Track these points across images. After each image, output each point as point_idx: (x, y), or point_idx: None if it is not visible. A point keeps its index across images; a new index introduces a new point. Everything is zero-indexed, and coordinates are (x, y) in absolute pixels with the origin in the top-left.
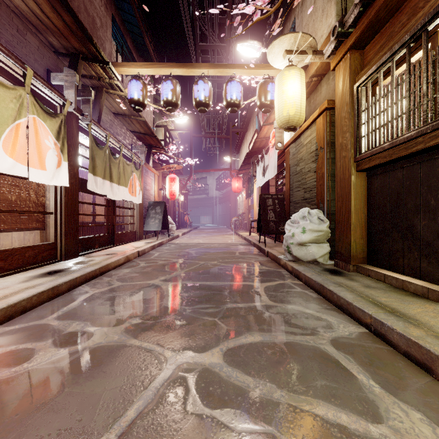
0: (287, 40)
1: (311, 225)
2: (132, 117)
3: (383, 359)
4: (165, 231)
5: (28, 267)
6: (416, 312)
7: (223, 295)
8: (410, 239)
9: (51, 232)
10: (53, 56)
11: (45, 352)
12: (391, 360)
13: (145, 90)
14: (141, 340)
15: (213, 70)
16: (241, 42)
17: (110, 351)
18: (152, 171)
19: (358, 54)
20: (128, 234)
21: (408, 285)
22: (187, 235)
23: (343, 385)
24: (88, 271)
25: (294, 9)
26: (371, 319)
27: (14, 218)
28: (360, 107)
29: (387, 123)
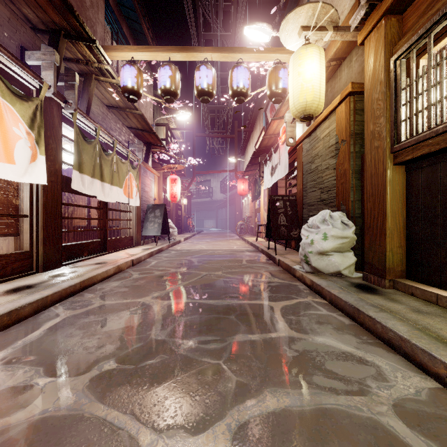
0: (304, 12)
1: (333, 230)
2: (127, 110)
3: None
4: (166, 236)
5: None
6: None
7: (230, 321)
8: None
9: (25, 239)
10: (29, 32)
11: None
12: None
13: (140, 77)
14: (108, 405)
15: (217, 54)
16: (249, 24)
17: (54, 430)
18: (152, 172)
19: (395, 20)
20: (124, 239)
21: None
22: (190, 240)
23: None
24: (65, 286)
25: None
26: None
27: None
28: (399, 84)
29: (442, 100)
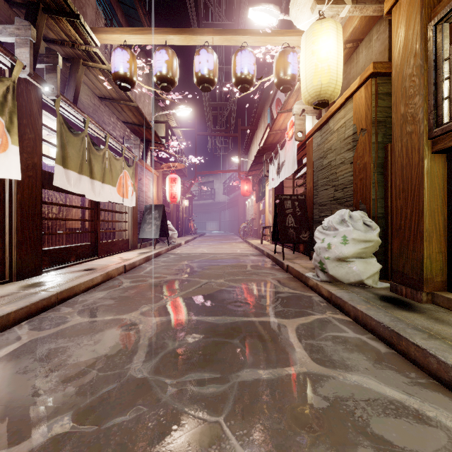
0: None
1: (355, 232)
2: (121, 102)
3: None
4: (165, 239)
5: None
6: None
7: (234, 348)
8: None
9: None
10: (1, 4)
11: None
12: None
13: (133, 63)
14: None
15: (219, 37)
16: (254, 5)
17: None
18: (150, 170)
19: None
20: (118, 243)
21: None
22: (191, 243)
23: None
24: (35, 300)
25: None
26: None
27: None
28: (440, 54)
29: None
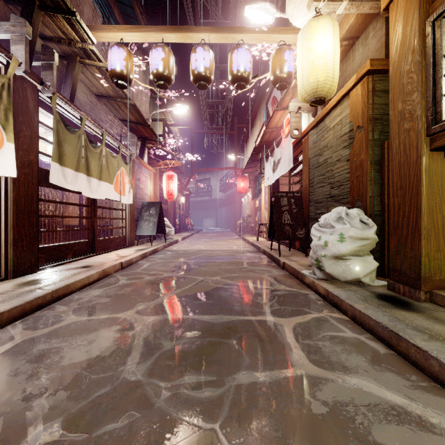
0: None
1: (352, 230)
2: (118, 100)
3: None
4: (162, 236)
5: None
6: None
7: (230, 348)
8: None
9: None
10: None
11: None
12: None
13: (129, 61)
14: None
15: (215, 35)
16: (250, 3)
17: None
18: (147, 168)
19: None
20: (115, 239)
21: None
22: (188, 240)
23: None
24: (29, 298)
25: None
26: None
27: None
28: (439, 50)
29: None
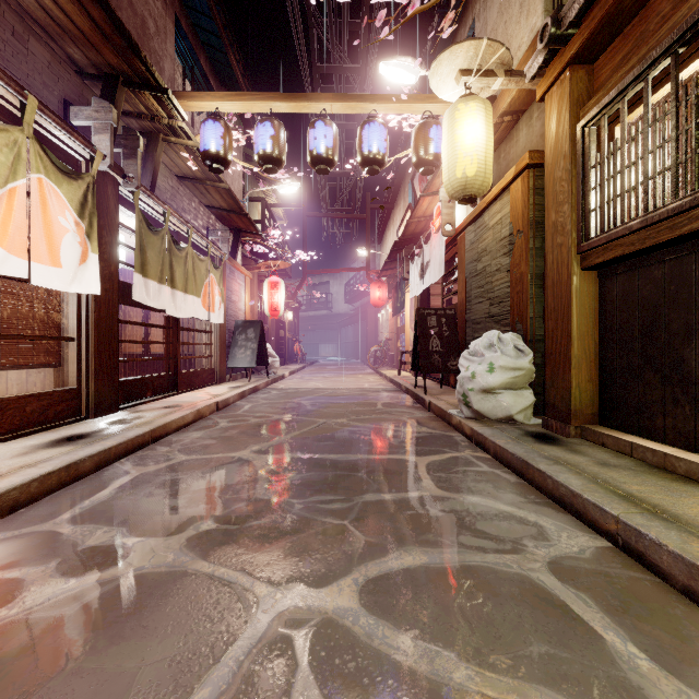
0: (463, 51)
1: (503, 359)
2: (207, 183)
3: (647, 601)
4: (262, 368)
5: (30, 430)
6: (696, 512)
7: (358, 479)
8: (677, 384)
9: (71, 371)
10: (74, 79)
11: (42, 587)
12: (660, 602)
13: (228, 138)
14: (214, 563)
15: (340, 104)
16: (386, 59)
17: (157, 584)
18: (241, 272)
19: (584, 72)
20: (202, 373)
21: (675, 463)
22: (298, 375)
23: (581, 655)
24: (131, 436)
25: (473, 7)
26: (618, 525)
27: (6, 347)
28: (588, 160)
29: (637, 186)
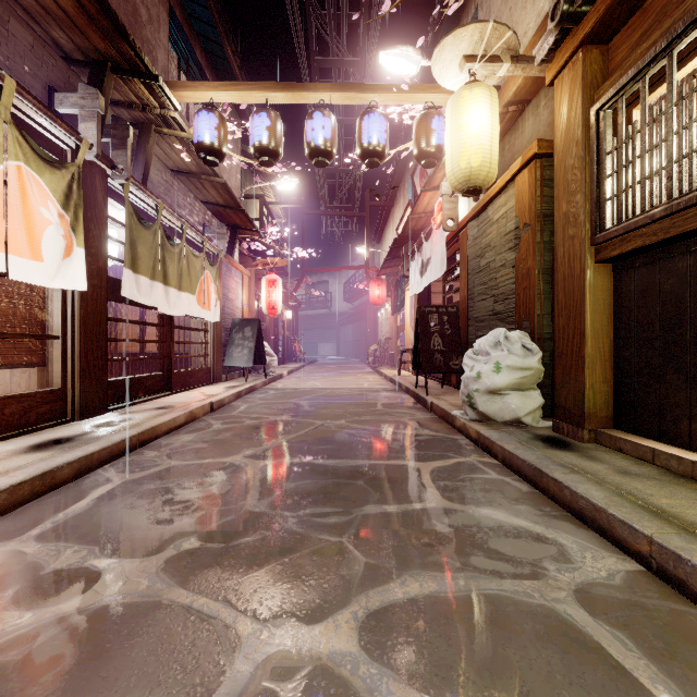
0: (468, 36)
1: (510, 358)
2: (202, 177)
3: (696, 642)
4: (260, 368)
5: (9, 434)
6: None
7: (357, 488)
8: None
9: (56, 371)
10: (60, 65)
11: None
12: None
13: (222, 129)
14: (193, 591)
15: (339, 94)
16: (387, 48)
17: (125, 619)
18: (238, 269)
19: (598, 53)
20: (197, 373)
21: None
22: (297, 374)
23: None
24: (117, 440)
25: None
26: (651, 547)
27: None
28: (603, 146)
29: (660, 171)
